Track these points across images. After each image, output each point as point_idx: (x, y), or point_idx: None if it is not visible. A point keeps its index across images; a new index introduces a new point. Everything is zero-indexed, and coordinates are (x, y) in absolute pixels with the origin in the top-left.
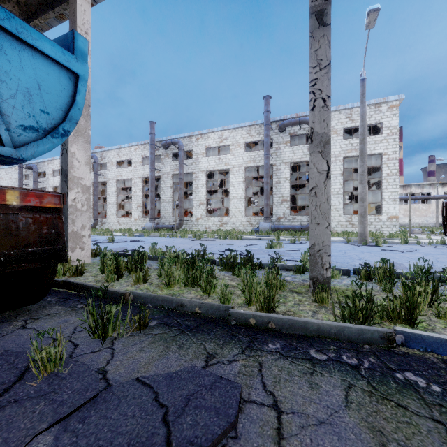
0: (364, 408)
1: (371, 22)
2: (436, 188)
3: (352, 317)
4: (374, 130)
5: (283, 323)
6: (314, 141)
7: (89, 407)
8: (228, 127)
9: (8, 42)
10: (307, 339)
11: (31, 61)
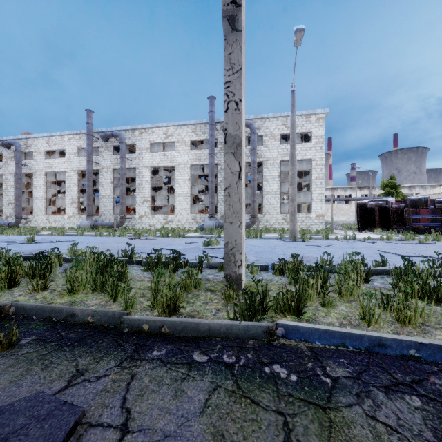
0: (218, 411)
1: (298, 40)
2: (355, 191)
3: (243, 314)
4: (306, 138)
5: (177, 326)
6: (228, 142)
7: None
8: (174, 123)
9: None
10: (197, 341)
11: None
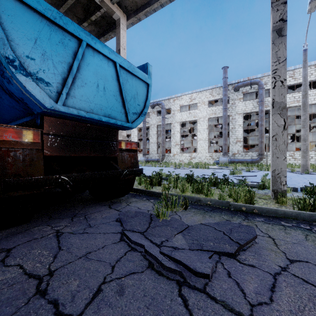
0: (315, 241)
1: (312, 7)
2: None
3: (305, 208)
4: (314, 84)
5: (263, 209)
6: (275, 107)
7: (188, 230)
8: (196, 91)
9: (129, 76)
10: (278, 218)
11: (135, 82)
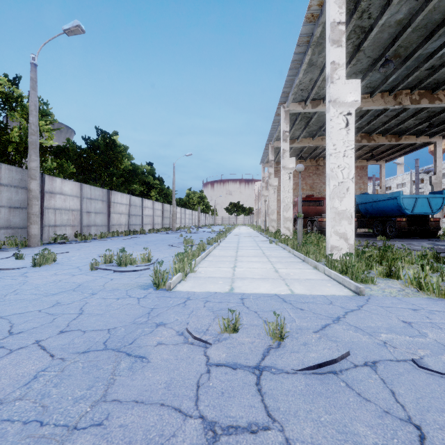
0: None
1: None
2: None
3: None
4: None
5: None
6: None
7: None
8: None
9: (433, 199)
10: None
11: (436, 199)
